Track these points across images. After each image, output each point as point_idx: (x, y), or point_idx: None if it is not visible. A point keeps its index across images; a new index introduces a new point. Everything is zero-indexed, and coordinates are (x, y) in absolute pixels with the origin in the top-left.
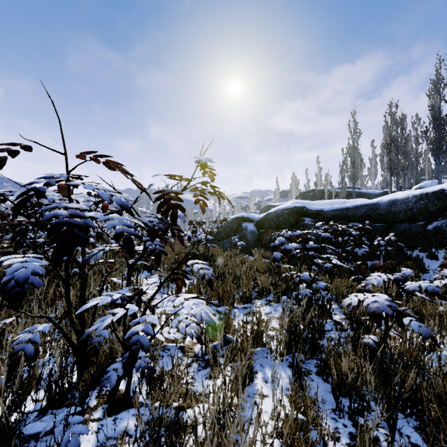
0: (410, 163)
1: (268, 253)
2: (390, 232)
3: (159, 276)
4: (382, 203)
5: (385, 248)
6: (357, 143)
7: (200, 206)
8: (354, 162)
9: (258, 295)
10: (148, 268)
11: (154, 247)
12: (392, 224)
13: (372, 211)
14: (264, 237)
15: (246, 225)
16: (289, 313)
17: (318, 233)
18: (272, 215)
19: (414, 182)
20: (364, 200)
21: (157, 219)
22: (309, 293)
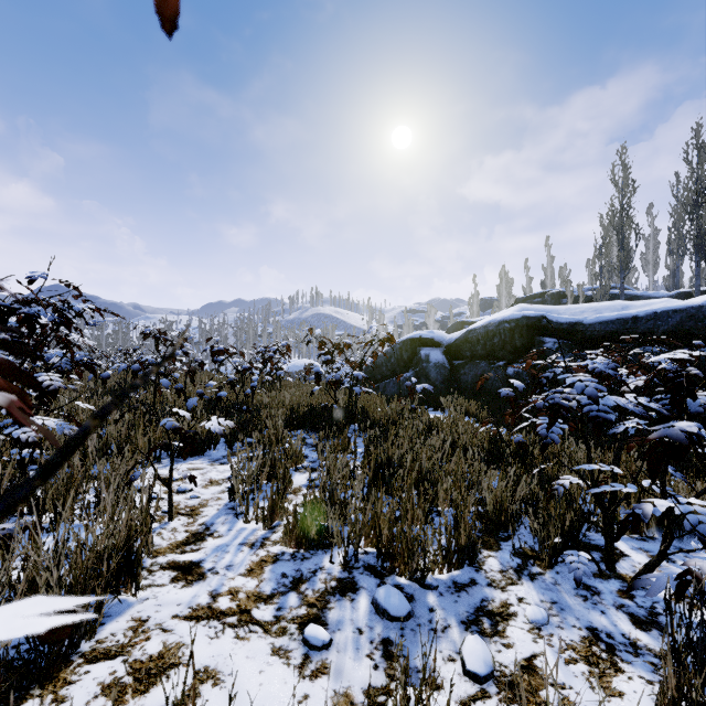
0: None
1: (474, 405)
2: None
3: (232, 467)
4: None
5: None
6: (630, 205)
7: None
8: (623, 239)
9: (486, 531)
10: (226, 439)
11: None
12: None
13: (694, 322)
14: (462, 374)
15: (427, 353)
16: None
17: None
18: (477, 333)
19: None
20: (671, 302)
21: None
22: None
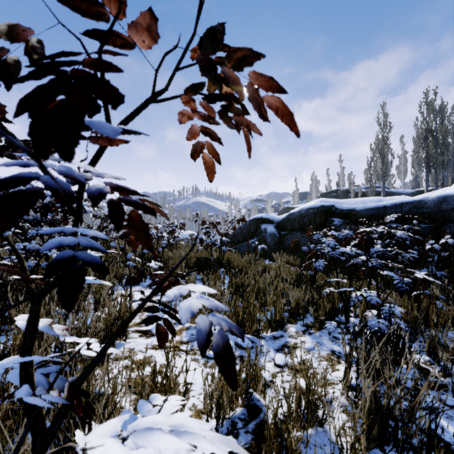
0: (446, 159)
1: (292, 258)
2: (439, 234)
3: None
4: (429, 200)
5: (439, 254)
6: (388, 137)
7: (204, 162)
8: (384, 158)
9: (290, 317)
10: (151, 276)
11: (70, 252)
12: (442, 225)
13: (416, 209)
14: (286, 240)
15: (265, 227)
16: (358, 363)
17: (392, 231)
18: (295, 215)
19: (448, 181)
20: (405, 198)
21: (60, 165)
22: (383, 327)
